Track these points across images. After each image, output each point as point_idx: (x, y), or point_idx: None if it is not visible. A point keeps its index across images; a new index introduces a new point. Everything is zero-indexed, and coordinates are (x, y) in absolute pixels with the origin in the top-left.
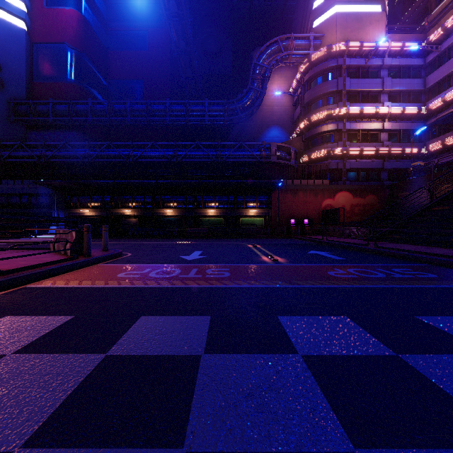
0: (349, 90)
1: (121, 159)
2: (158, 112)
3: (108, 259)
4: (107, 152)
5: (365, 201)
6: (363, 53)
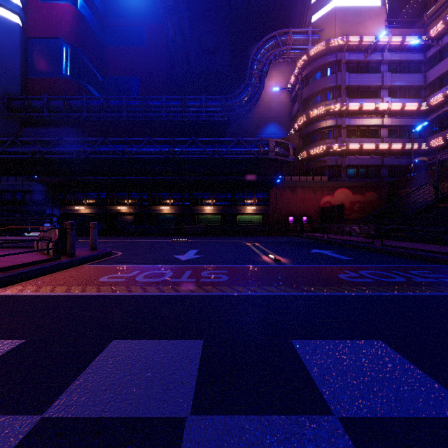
0: (348, 86)
1: (116, 155)
2: (155, 108)
3: (95, 259)
4: (103, 148)
5: (365, 198)
6: (362, 48)
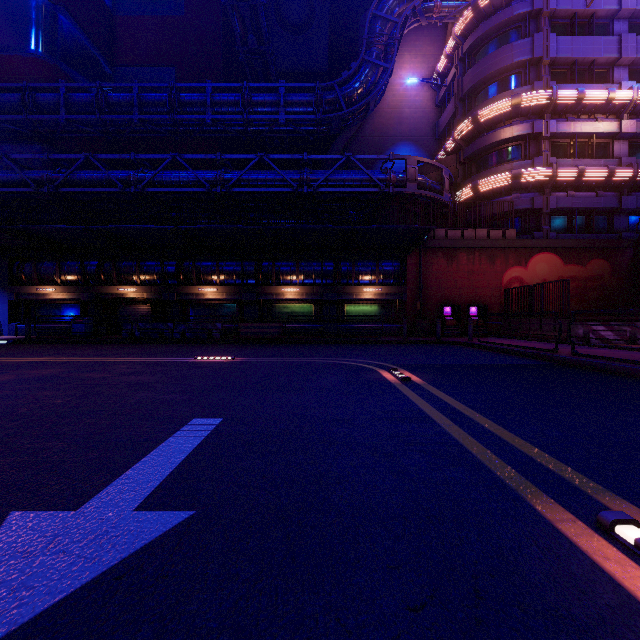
0: (554, 60)
1: (113, 188)
2: (193, 107)
3: None
4: (86, 174)
5: (586, 271)
6: None
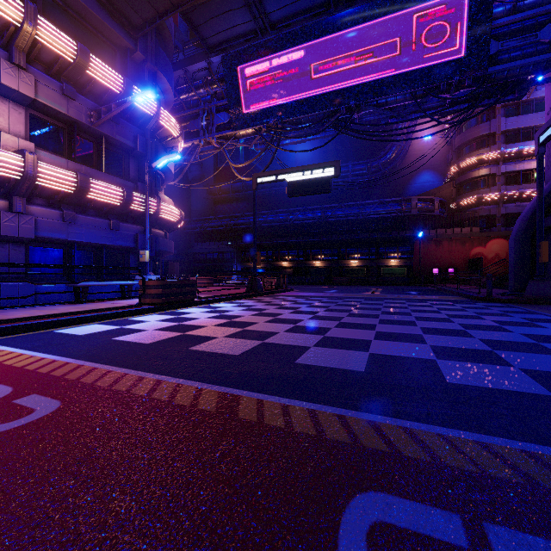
0: (505, 131)
1: (280, 223)
2: None
3: (290, 291)
4: (271, 218)
5: None
6: None
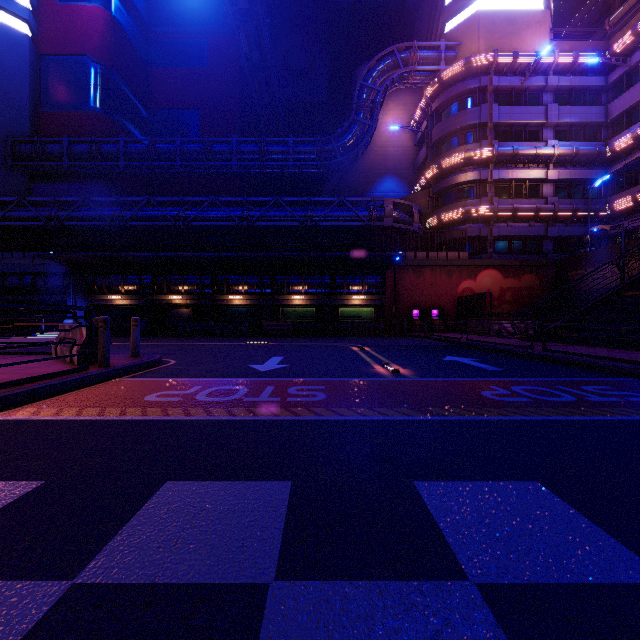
0: (497, 123)
1: (167, 222)
2: (222, 155)
3: (138, 370)
4: (147, 212)
5: (521, 283)
6: (518, 69)
